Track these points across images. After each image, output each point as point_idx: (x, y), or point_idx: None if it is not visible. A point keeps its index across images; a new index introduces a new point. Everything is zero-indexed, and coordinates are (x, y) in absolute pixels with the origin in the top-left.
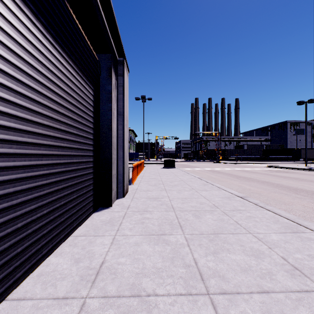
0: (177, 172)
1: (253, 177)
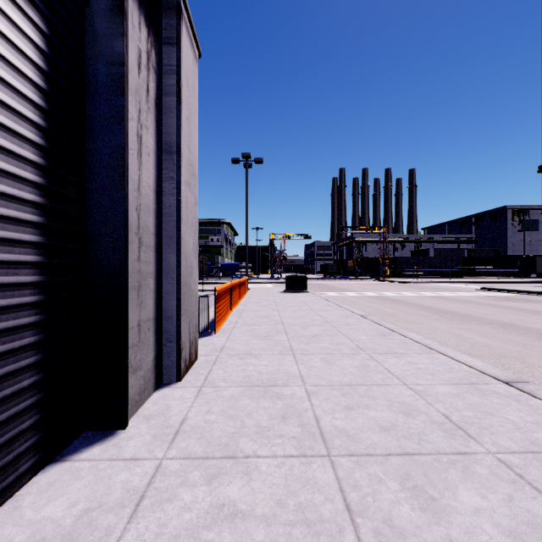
0: (314, 301)
1: (471, 312)
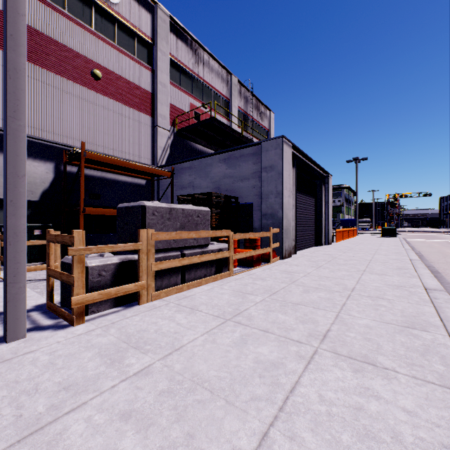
0: (390, 240)
1: None
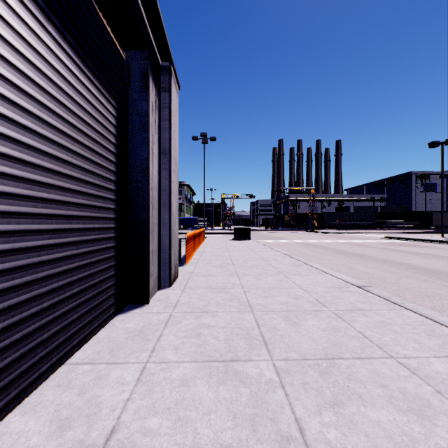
0: (254, 246)
1: (368, 253)
